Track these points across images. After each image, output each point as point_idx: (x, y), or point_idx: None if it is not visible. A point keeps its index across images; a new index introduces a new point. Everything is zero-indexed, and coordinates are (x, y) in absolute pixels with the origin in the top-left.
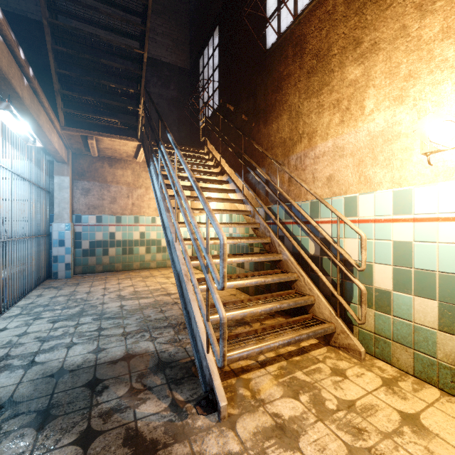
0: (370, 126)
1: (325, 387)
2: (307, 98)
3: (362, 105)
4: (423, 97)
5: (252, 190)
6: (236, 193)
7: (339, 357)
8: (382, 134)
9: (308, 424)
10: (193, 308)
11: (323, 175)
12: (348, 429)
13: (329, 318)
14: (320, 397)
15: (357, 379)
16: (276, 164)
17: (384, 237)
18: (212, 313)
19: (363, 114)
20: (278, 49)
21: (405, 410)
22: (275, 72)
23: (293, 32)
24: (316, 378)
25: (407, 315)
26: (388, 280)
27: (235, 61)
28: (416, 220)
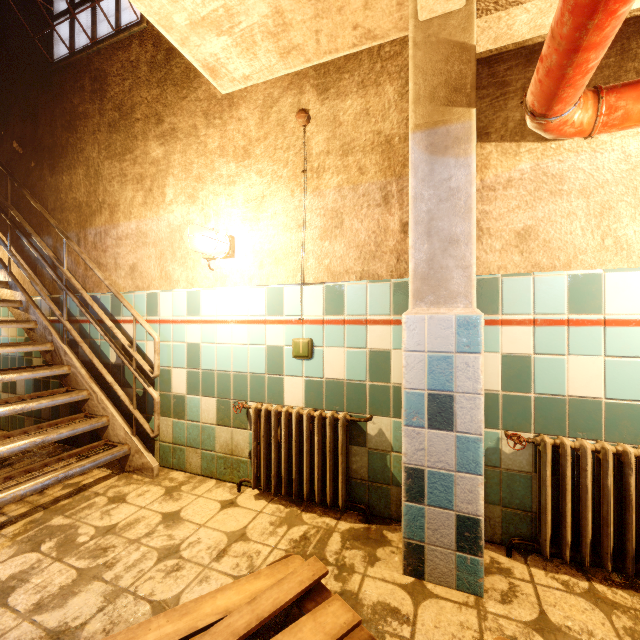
0: (170, 218)
1: (89, 521)
2: (109, 158)
3: (163, 191)
4: (208, 203)
5: (25, 269)
6: None
7: (129, 483)
8: (180, 230)
9: (37, 571)
10: None
11: (127, 263)
12: (92, 554)
13: (124, 439)
14: (74, 535)
15: (138, 498)
16: (63, 237)
17: (181, 339)
18: None
19: (165, 201)
20: (71, 69)
21: (171, 510)
22: (67, 100)
23: (92, 59)
24: (80, 516)
25: (197, 416)
26: (184, 384)
27: (0, 45)
28: (203, 321)
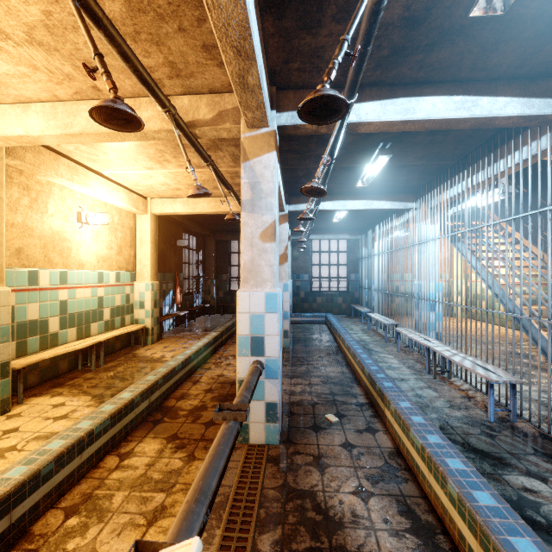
0: None
1: None
2: None
3: None
4: None
5: None
6: (534, 260)
7: None
8: None
9: None
10: (536, 327)
11: None
12: None
13: None
14: None
15: None
16: None
17: None
18: (546, 331)
19: None
20: None
21: None
22: None
23: None
24: None
25: None
26: None
27: None
28: None
